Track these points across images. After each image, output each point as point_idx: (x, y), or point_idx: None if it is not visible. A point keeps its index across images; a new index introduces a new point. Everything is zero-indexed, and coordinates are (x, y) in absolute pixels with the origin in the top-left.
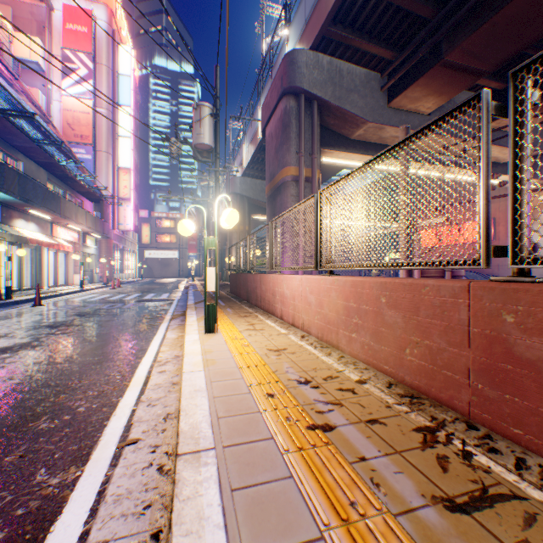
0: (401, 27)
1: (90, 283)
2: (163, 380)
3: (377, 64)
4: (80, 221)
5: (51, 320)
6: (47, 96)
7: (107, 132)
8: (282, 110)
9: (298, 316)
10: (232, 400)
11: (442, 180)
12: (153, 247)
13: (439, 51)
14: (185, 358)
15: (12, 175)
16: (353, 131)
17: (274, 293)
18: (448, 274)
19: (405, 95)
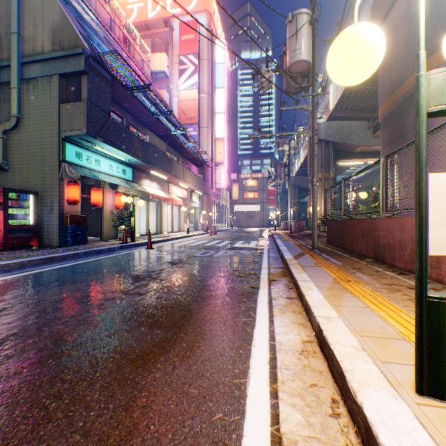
0: None
1: (195, 231)
2: None
3: None
4: (186, 180)
5: (144, 267)
6: (169, 94)
7: (207, 112)
8: None
9: None
10: None
11: None
12: (240, 202)
13: None
14: None
15: (137, 141)
16: None
17: None
18: None
19: None
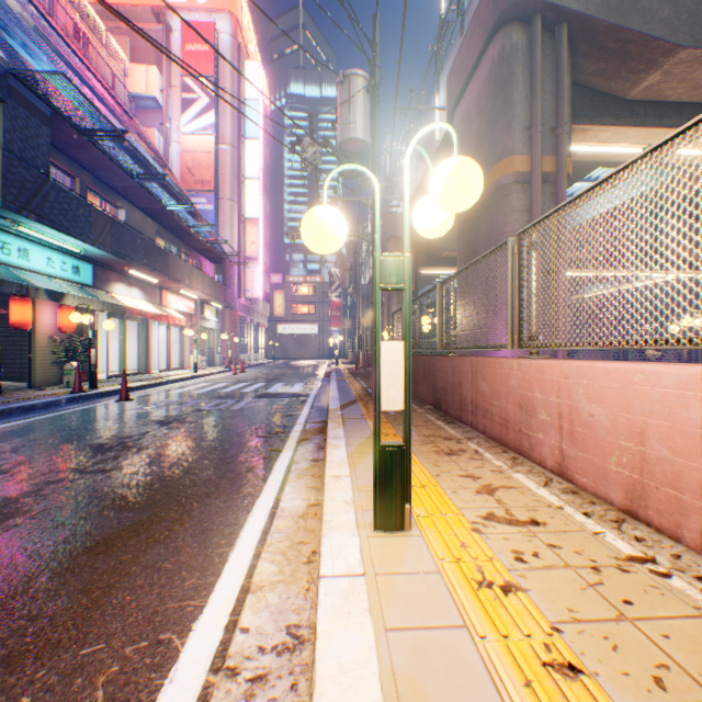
0: None
1: (209, 366)
2: None
3: None
4: (194, 286)
5: (113, 431)
6: (165, 136)
7: (231, 175)
8: (492, 58)
9: (670, 496)
10: None
11: None
12: (288, 320)
13: None
14: None
15: (101, 221)
16: (635, 80)
17: (526, 405)
18: None
19: None
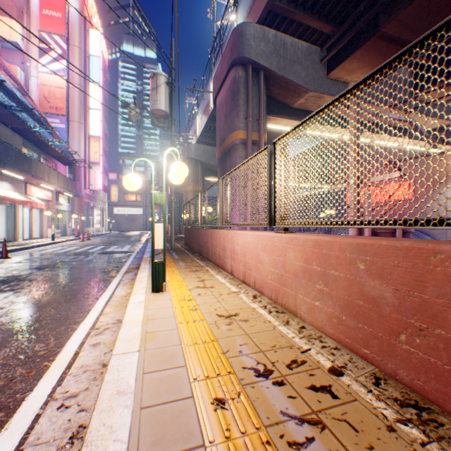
0: (341, 2)
1: (63, 236)
2: (92, 359)
3: (317, 39)
4: (52, 182)
5: (8, 274)
6: (26, 72)
7: (79, 105)
8: (231, 80)
9: (249, 273)
10: (166, 416)
11: (368, 147)
12: (121, 205)
13: (377, 23)
14: (121, 330)
15: None
16: (295, 100)
17: (224, 249)
18: (399, 230)
19: (343, 66)
